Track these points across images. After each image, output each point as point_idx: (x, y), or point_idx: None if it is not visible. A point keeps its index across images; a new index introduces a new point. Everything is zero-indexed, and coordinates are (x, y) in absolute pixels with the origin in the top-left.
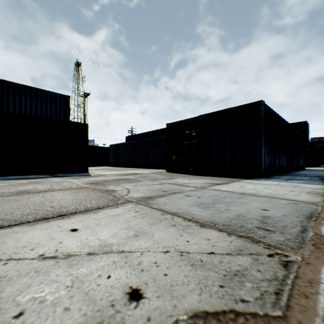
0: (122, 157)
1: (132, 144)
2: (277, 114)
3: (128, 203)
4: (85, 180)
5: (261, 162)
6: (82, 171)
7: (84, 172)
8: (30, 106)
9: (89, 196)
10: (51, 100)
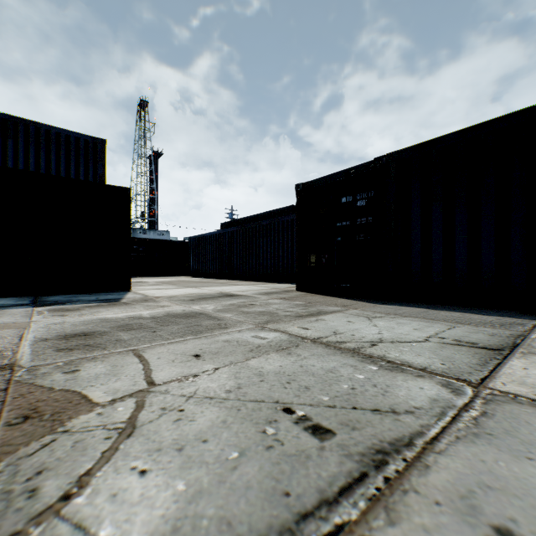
0: (210, 259)
1: (229, 234)
2: None
3: None
4: (77, 320)
5: None
6: (118, 288)
7: (120, 291)
8: (24, 157)
9: None
10: (68, 147)
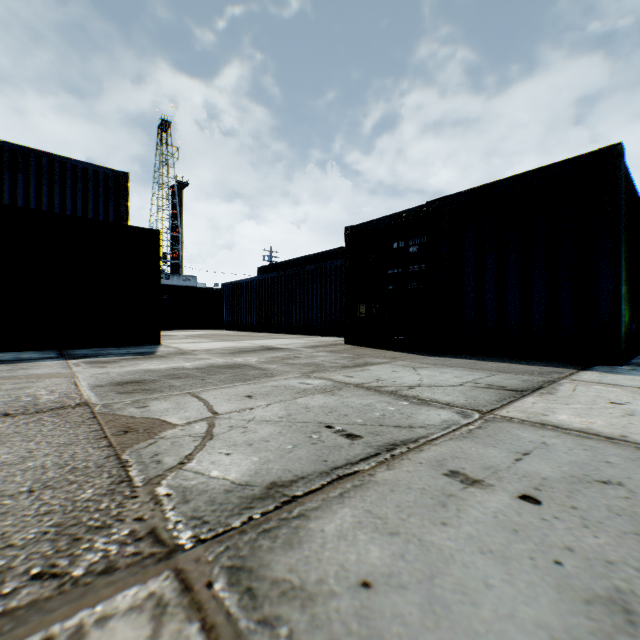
0: (247, 309)
1: (269, 280)
2: (636, 194)
3: (126, 578)
4: (120, 370)
5: (619, 321)
6: (146, 341)
7: (150, 345)
8: (36, 193)
9: (3, 476)
10: (86, 182)
